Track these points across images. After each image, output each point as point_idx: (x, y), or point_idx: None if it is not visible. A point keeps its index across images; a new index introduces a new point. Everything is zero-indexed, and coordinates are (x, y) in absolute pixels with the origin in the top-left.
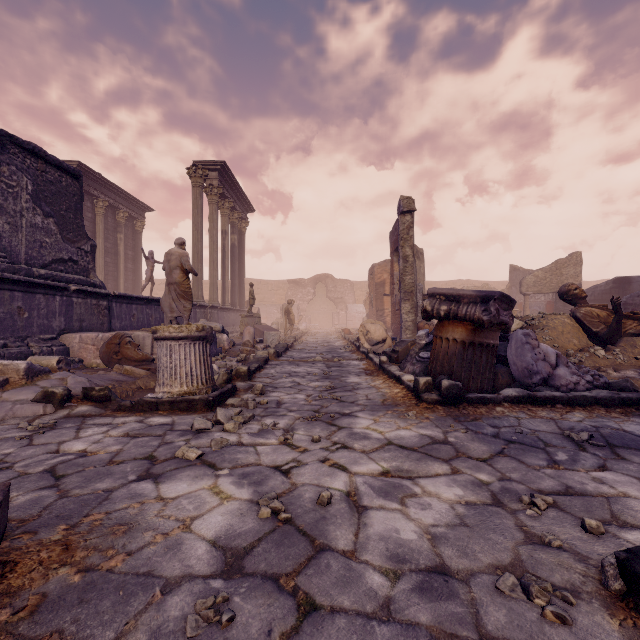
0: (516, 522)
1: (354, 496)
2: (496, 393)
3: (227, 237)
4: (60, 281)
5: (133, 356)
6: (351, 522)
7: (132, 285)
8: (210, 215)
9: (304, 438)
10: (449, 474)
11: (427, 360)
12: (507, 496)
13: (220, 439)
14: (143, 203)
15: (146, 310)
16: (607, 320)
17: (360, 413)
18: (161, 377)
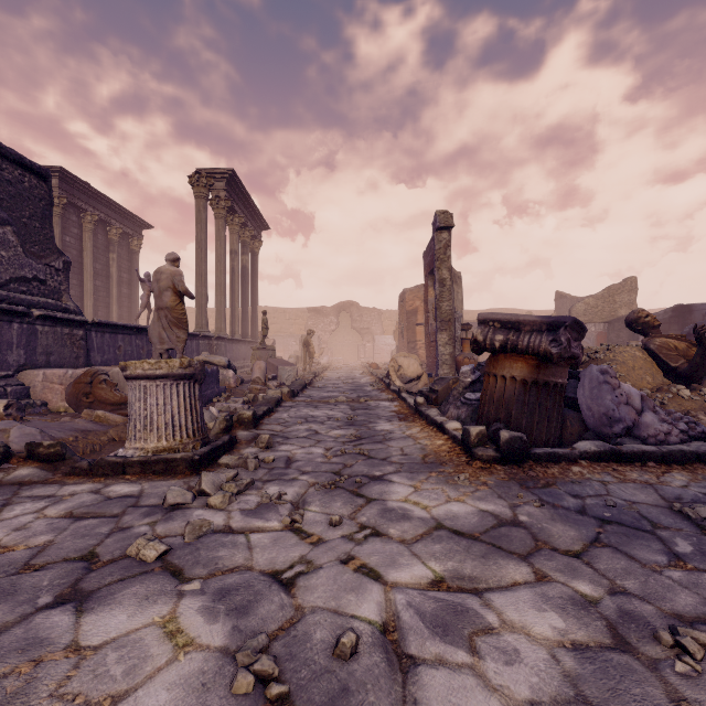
0: (666, 691)
1: (393, 631)
2: (569, 447)
3: (237, 258)
4: (20, 305)
5: (108, 398)
6: (391, 698)
7: (127, 313)
8: (216, 232)
9: (319, 518)
10: (532, 582)
11: (475, 402)
12: (633, 629)
13: (200, 522)
14: (140, 218)
15: (136, 341)
16: (687, 353)
17: (395, 476)
18: (132, 428)
